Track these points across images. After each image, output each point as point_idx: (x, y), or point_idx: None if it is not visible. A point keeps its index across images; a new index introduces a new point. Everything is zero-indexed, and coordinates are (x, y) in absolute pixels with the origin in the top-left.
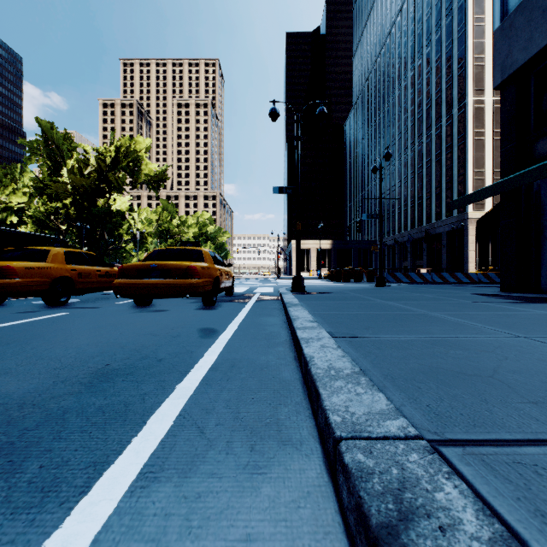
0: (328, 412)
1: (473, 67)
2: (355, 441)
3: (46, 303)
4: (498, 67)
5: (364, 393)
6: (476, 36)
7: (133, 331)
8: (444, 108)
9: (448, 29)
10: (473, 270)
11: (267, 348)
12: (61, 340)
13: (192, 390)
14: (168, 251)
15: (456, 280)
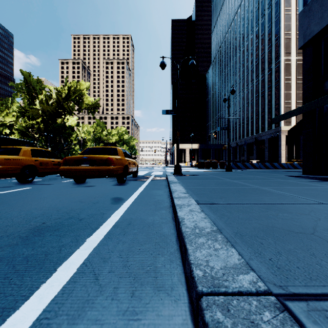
0: (192, 266)
1: (284, 39)
2: (214, 297)
3: (19, 181)
4: (301, 35)
5: (220, 249)
6: (286, 20)
7: (69, 199)
8: (267, 64)
9: (269, 16)
10: (284, 162)
11: (155, 211)
12: (19, 205)
13: (97, 242)
14: (96, 149)
15: (274, 168)
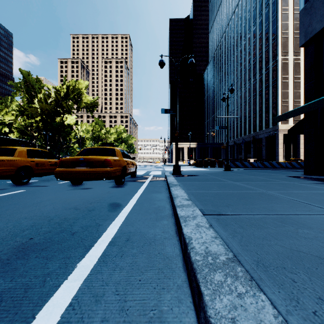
0: None
1: (281, 38)
2: None
3: (14, 183)
4: (303, 33)
5: (246, 294)
6: (283, 19)
7: (63, 205)
8: (264, 63)
9: (266, 15)
10: (282, 160)
11: (155, 221)
12: (8, 214)
13: (90, 269)
14: (93, 149)
15: (272, 166)
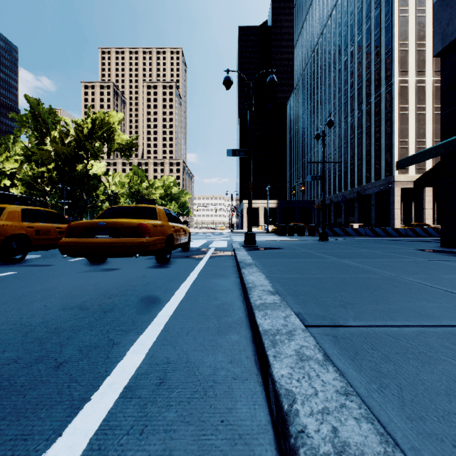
0: None
1: (398, 52)
2: None
3: None
4: (439, 36)
5: None
6: (401, 25)
7: (62, 301)
8: (373, 87)
9: (376, 20)
10: (399, 225)
11: (217, 335)
12: None
13: None
14: (122, 209)
15: (387, 235)
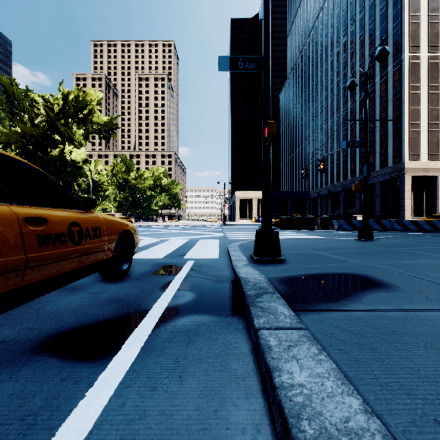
0: None
1: (409, 25)
2: None
3: None
4: None
5: None
6: None
7: None
8: (378, 66)
9: None
10: (409, 217)
11: None
12: None
13: None
14: None
15: (419, 228)
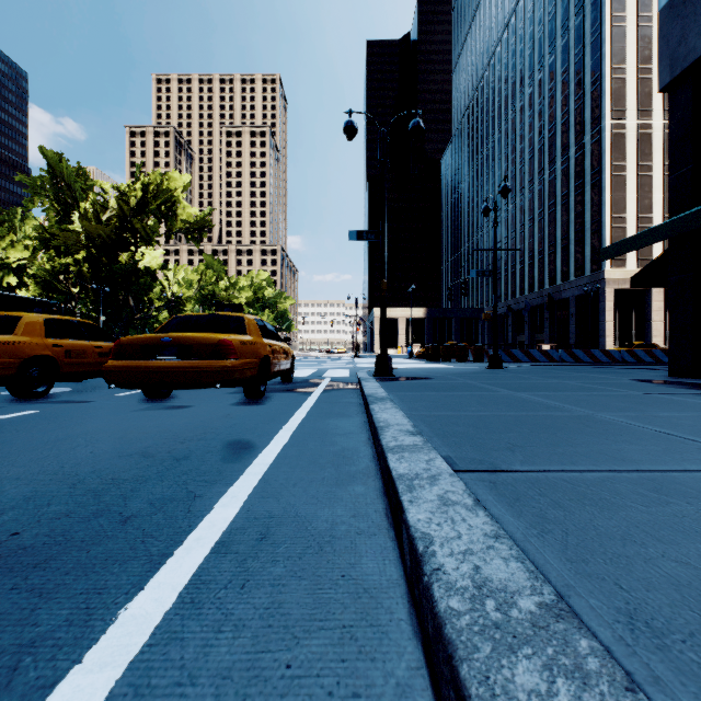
0: None
1: (611, 81)
2: None
3: (14, 395)
4: (666, 61)
5: None
6: (615, 40)
7: (116, 446)
8: (573, 134)
9: (578, 32)
10: (612, 346)
11: (335, 486)
12: None
13: (150, 627)
14: (194, 318)
15: (593, 360)
